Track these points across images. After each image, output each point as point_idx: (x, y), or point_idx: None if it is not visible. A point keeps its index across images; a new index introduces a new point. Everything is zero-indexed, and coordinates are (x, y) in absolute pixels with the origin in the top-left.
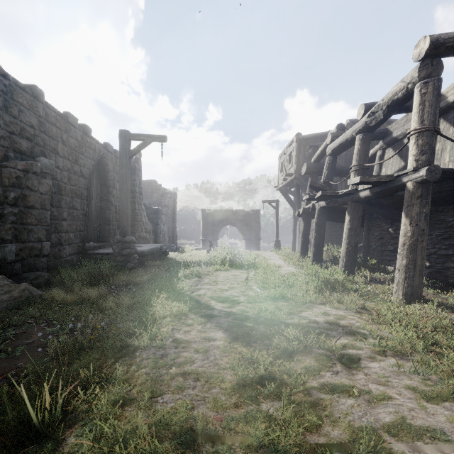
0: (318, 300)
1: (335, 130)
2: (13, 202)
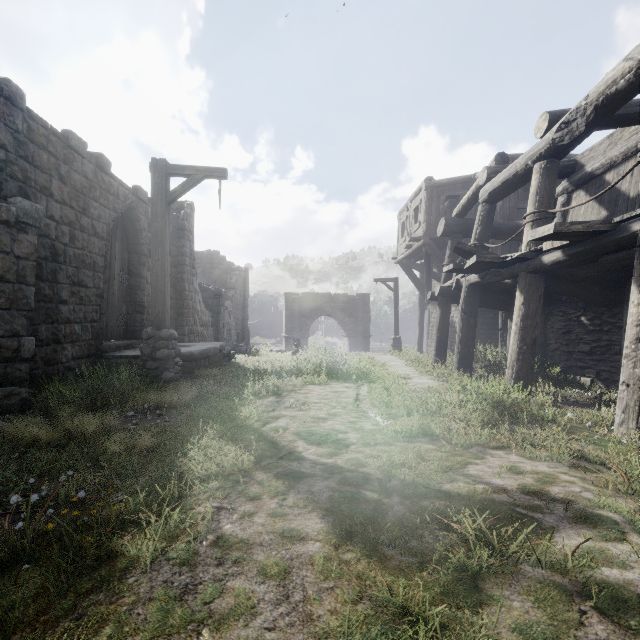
0: (492, 441)
1: (492, 162)
2: None
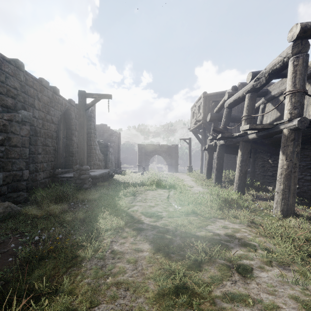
0: (219, 216)
1: (230, 90)
2: (0, 143)
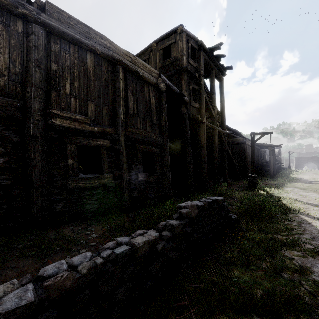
0: None
1: None
2: None
